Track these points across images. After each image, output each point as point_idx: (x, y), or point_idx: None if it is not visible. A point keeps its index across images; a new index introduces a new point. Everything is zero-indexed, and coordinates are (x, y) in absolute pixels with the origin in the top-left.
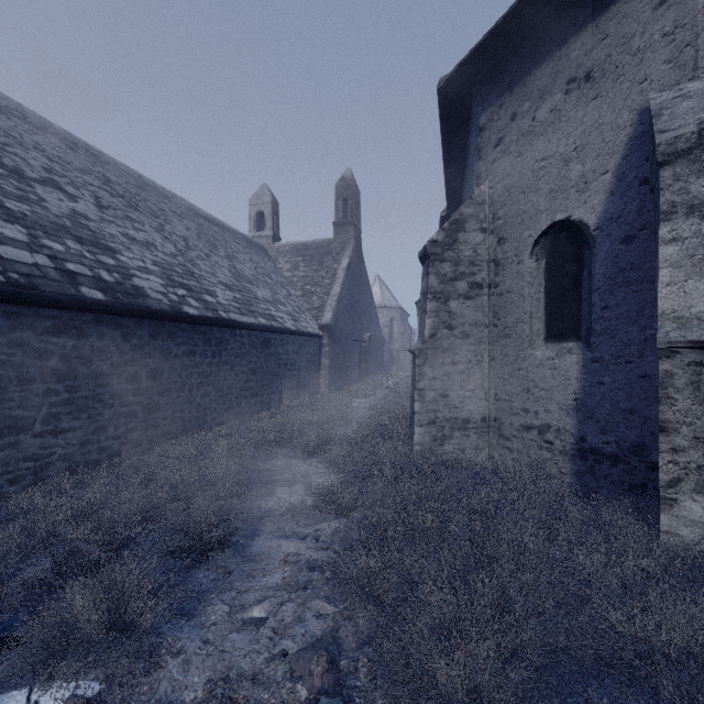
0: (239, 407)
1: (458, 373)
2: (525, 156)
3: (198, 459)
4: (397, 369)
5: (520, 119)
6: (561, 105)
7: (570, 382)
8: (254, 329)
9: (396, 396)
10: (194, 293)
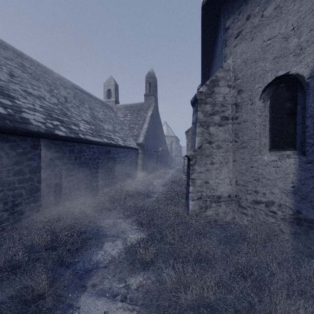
0: (91, 187)
1: (214, 169)
2: (256, 40)
3: (59, 222)
4: (174, 164)
5: (253, 18)
6: (282, 3)
7: (289, 175)
8: (100, 144)
9: (175, 179)
10: (64, 124)
